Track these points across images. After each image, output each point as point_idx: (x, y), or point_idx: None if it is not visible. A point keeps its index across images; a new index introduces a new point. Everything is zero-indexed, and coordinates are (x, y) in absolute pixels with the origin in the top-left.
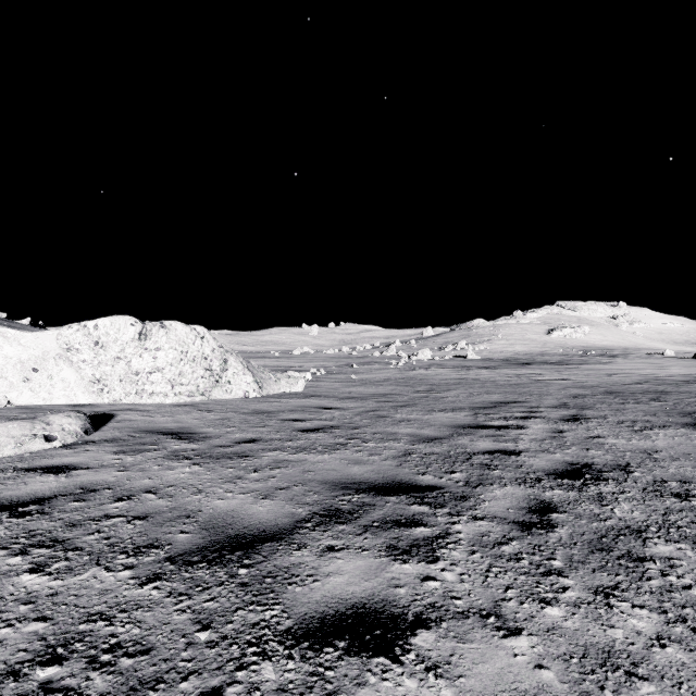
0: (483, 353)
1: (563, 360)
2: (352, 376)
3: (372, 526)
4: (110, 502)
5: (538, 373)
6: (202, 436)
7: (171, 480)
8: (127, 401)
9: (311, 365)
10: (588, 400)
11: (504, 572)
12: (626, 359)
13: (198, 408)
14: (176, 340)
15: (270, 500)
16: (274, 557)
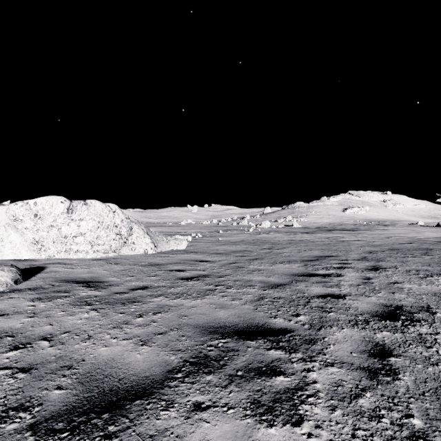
0: (303, 224)
1: (355, 228)
2: (219, 238)
3: (236, 376)
4: (5, 352)
5: (341, 236)
6: (106, 284)
7: (68, 326)
8: (59, 257)
9: (192, 231)
10: (380, 255)
11: (370, 437)
12: (394, 227)
13: (109, 261)
14: (95, 214)
15: (148, 347)
16: (141, 420)
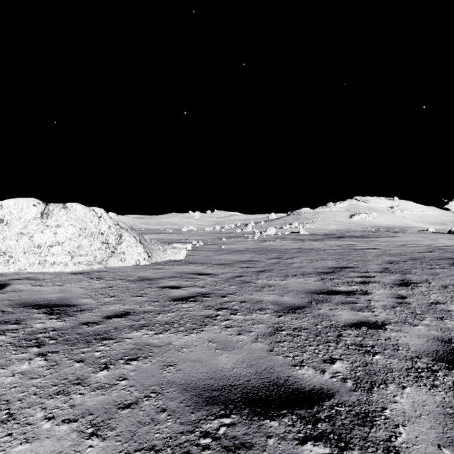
0: (309, 230)
1: (364, 235)
2: (222, 246)
3: None
4: None
5: (353, 244)
6: (76, 309)
7: None
8: (31, 270)
9: (193, 239)
10: (403, 266)
11: None
12: (405, 234)
13: (91, 276)
14: (75, 219)
15: (99, 441)
16: None
